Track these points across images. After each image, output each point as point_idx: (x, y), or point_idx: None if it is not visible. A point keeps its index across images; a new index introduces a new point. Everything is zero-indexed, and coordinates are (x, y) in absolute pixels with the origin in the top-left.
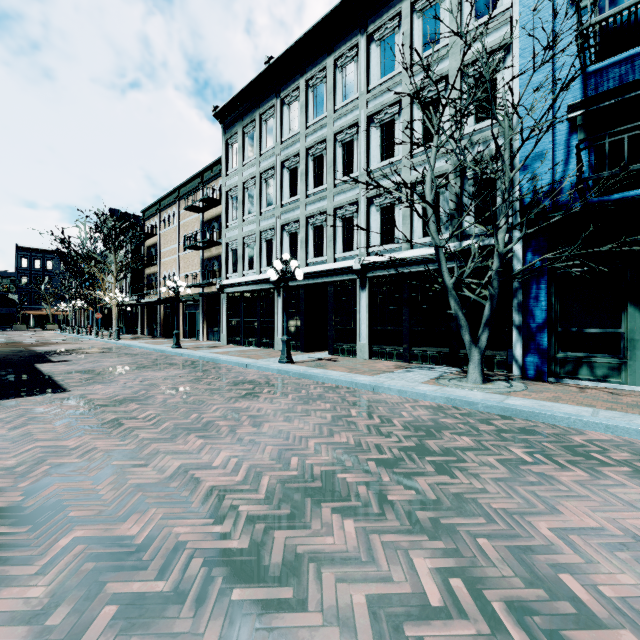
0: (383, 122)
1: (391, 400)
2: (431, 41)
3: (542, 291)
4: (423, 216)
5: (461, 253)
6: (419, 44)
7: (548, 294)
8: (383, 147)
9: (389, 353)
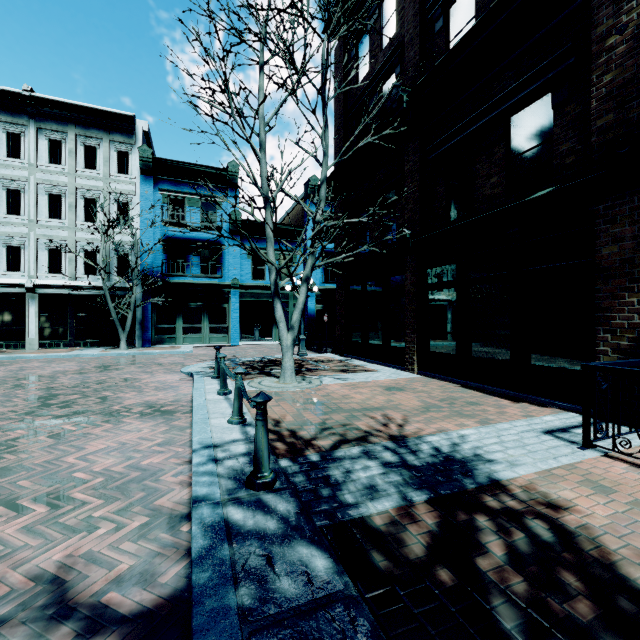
0: (52, 193)
1: (92, 357)
2: (90, 165)
3: (150, 310)
4: (85, 262)
5: (111, 288)
6: (82, 161)
7: (152, 312)
8: (52, 209)
9: (57, 344)
